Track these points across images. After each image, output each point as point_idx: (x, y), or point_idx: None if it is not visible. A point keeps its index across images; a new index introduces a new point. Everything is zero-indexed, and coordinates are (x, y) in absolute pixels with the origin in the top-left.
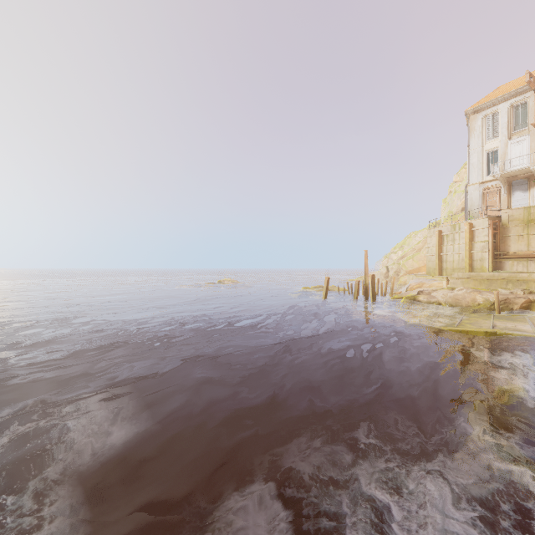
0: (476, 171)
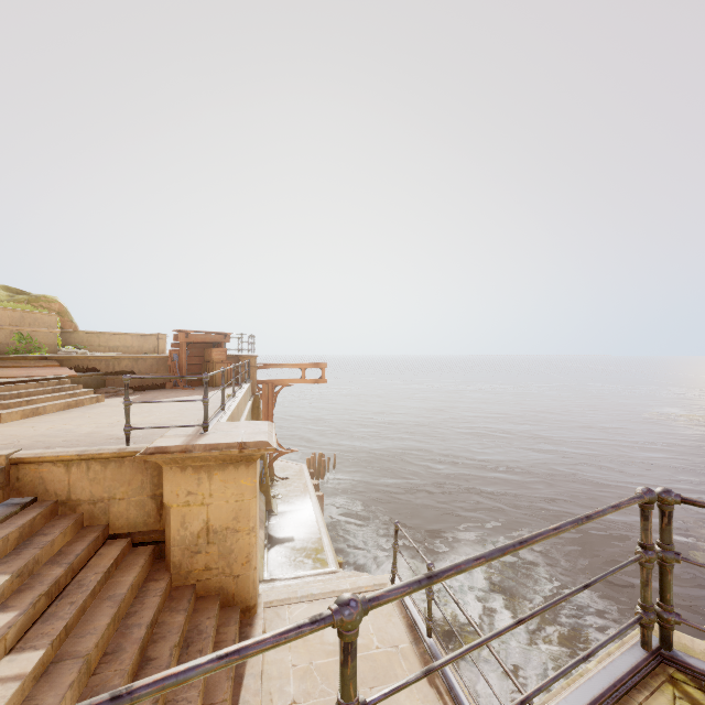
0: None
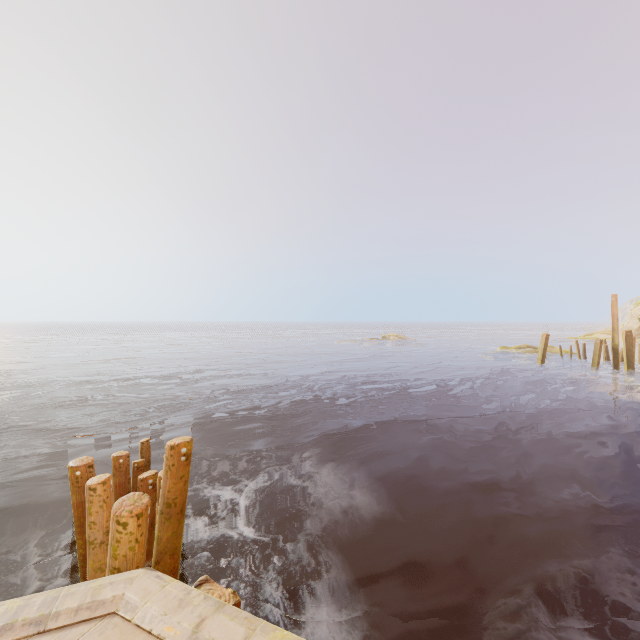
0: None
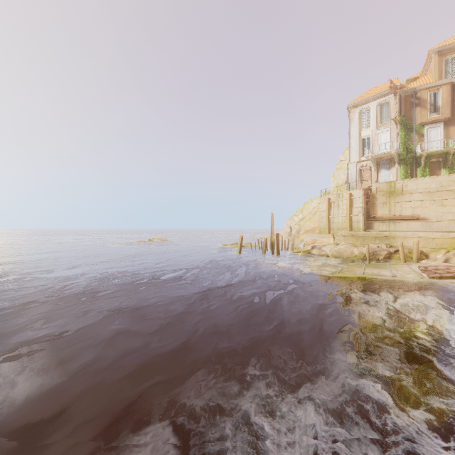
0: (355, 153)
